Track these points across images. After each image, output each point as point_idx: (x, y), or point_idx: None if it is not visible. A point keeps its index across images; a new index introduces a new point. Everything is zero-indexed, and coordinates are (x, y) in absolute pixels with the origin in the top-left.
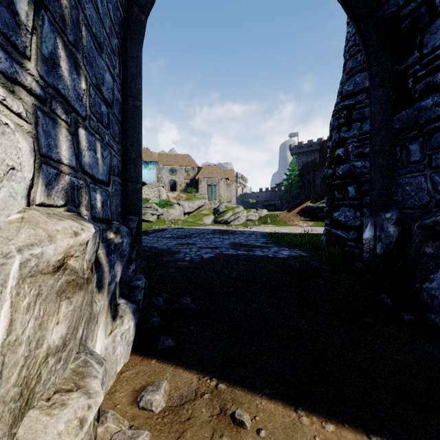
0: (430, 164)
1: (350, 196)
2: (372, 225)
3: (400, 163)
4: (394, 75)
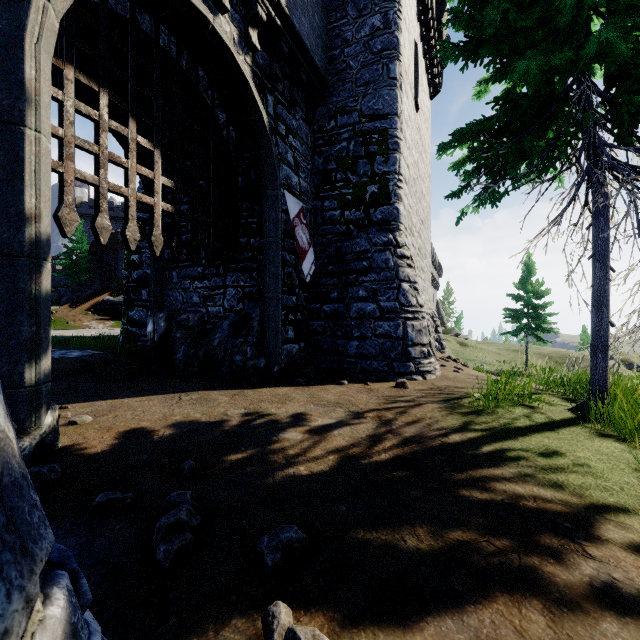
0: (181, 286)
1: (144, 299)
2: (153, 322)
3: (169, 282)
4: (166, 223)
